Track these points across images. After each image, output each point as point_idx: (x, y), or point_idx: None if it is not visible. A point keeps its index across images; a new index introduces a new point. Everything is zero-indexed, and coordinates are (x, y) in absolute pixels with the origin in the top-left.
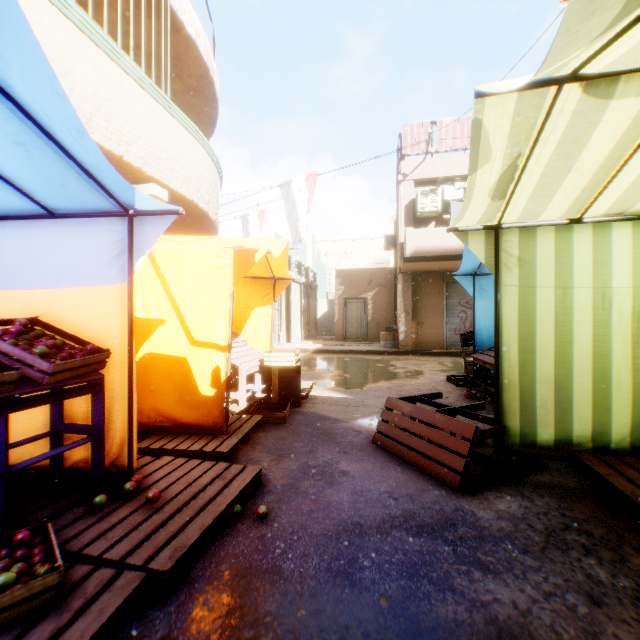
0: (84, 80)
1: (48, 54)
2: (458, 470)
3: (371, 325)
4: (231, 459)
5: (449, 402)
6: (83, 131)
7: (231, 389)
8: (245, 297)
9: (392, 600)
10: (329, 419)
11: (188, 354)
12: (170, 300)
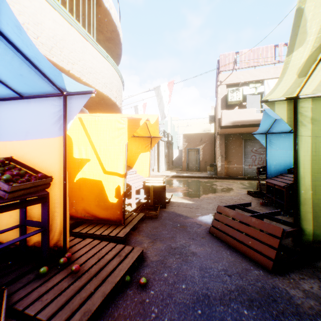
0: (47, 28)
1: (27, 12)
2: (270, 257)
3: (202, 163)
4: (126, 240)
5: (251, 207)
6: (20, 27)
7: (127, 197)
8: (135, 147)
9: None
10: (182, 216)
11: (102, 178)
12: (92, 148)
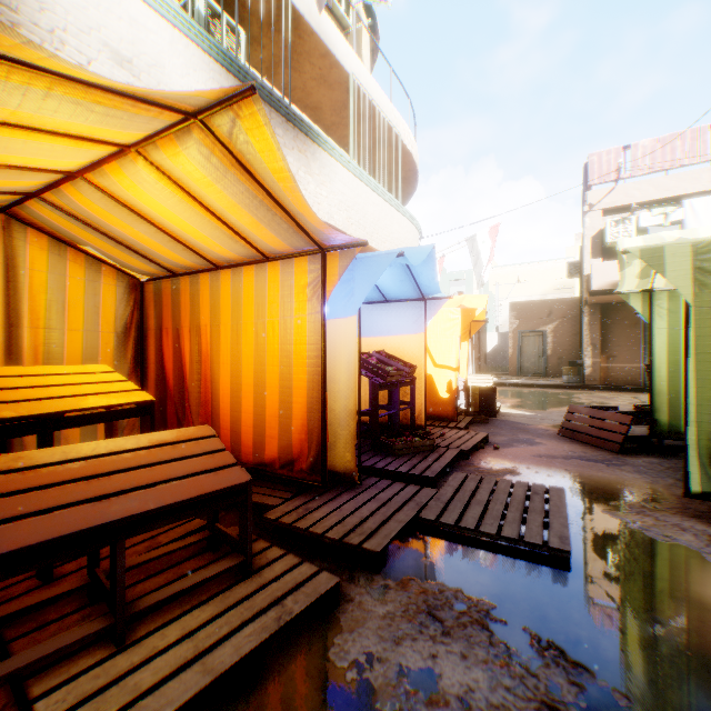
0: (370, 214)
1: (359, 209)
2: (617, 442)
3: (551, 360)
4: None
5: None
6: (435, 278)
7: None
8: None
9: (570, 470)
10: (521, 423)
11: (432, 372)
12: None
